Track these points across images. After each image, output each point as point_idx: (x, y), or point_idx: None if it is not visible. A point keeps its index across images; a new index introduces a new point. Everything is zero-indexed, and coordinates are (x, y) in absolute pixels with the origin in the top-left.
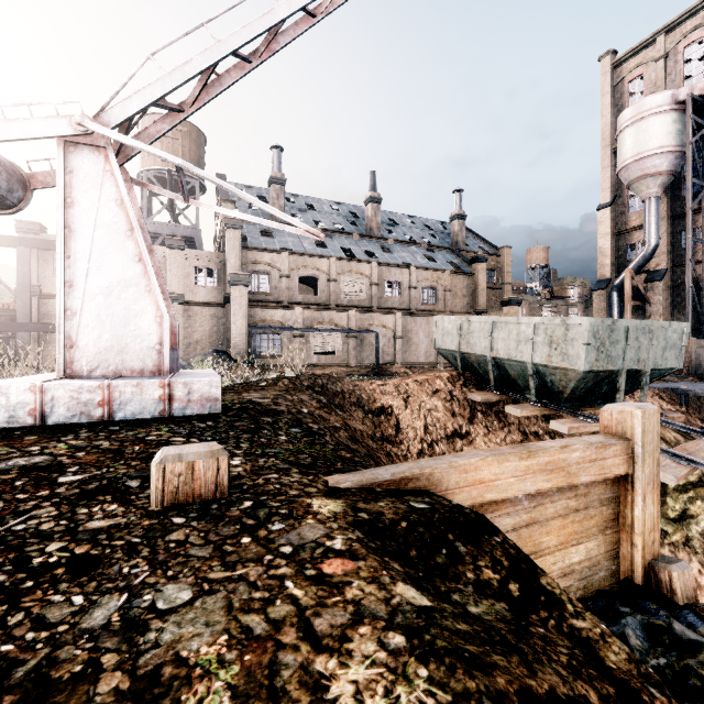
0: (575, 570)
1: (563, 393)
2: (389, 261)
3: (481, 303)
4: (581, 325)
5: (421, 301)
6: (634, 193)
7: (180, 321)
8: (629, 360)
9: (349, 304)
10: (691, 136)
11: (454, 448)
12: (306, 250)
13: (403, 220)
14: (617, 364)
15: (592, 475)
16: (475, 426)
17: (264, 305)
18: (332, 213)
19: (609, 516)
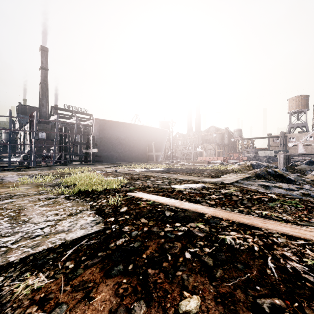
0: None
1: None
2: None
3: None
4: None
5: None
6: None
7: None
8: None
9: None
10: None
11: None
12: None
13: None
14: None
15: None
16: None
17: None
18: None
19: None
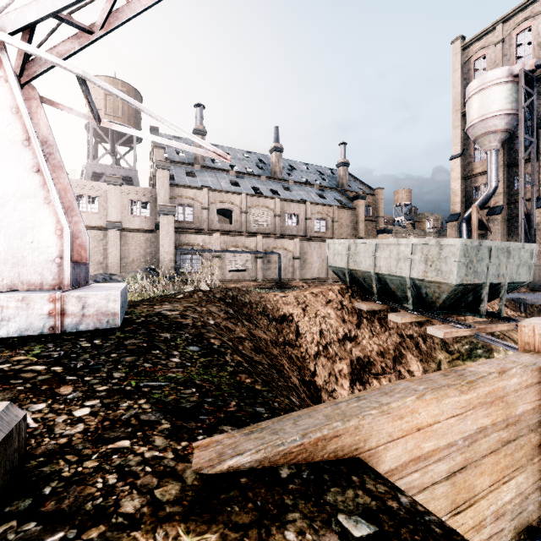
0: (507, 510)
1: (436, 303)
2: (289, 197)
3: (361, 231)
4: (453, 245)
5: (315, 230)
6: (478, 146)
7: (119, 244)
8: (491, 275)
9: (257, 231)
10: (523, 102)
11: (345, 349)
12: (223, 187)
13: (300, 166)
14: (482, 278)
15: (528, 403)
16: (362, 330)
17: (188, 231)
18: (244, 160)
19: (537, 443)
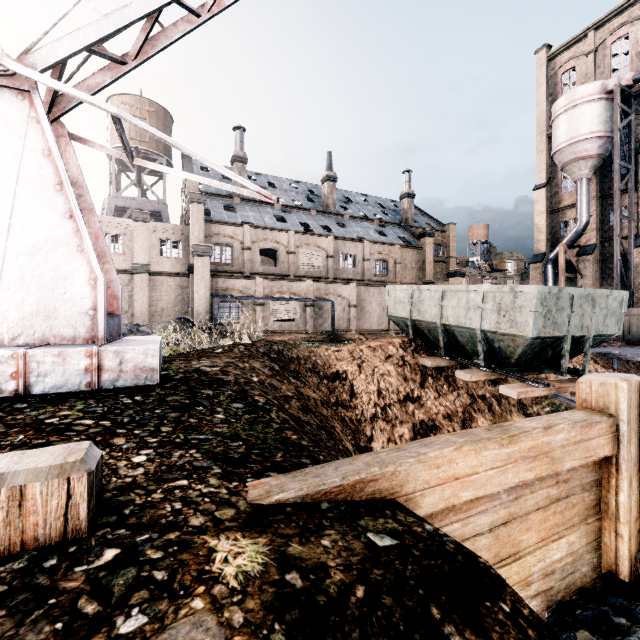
0: (557, 568)
1: (511, 358)
2: (345, 235)
3: (428, 274)
4: (529, 292)
5: (374, 273)
6: (566, 174)
7: (146, 290)
8: (574, 326)
9: (307, 274)
10: (619, 123)
11: (407, 411)
12: (266, 224)
13: (357, 198)
14: (563, 331)
15: (577, 459)
16: (426, 390)
17: (226, 275)
18: (292, 191)
19: (591, 502)
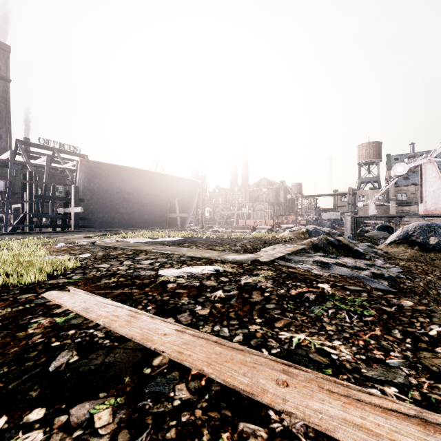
0: None
1: None
2: None
3: None
4: None
5: None
6: None
7: None
8: None
9: None
10: None
11: None
12: None
13: None
14: None
15: None
16: None
17: (401, 205)
18: None
19: None
